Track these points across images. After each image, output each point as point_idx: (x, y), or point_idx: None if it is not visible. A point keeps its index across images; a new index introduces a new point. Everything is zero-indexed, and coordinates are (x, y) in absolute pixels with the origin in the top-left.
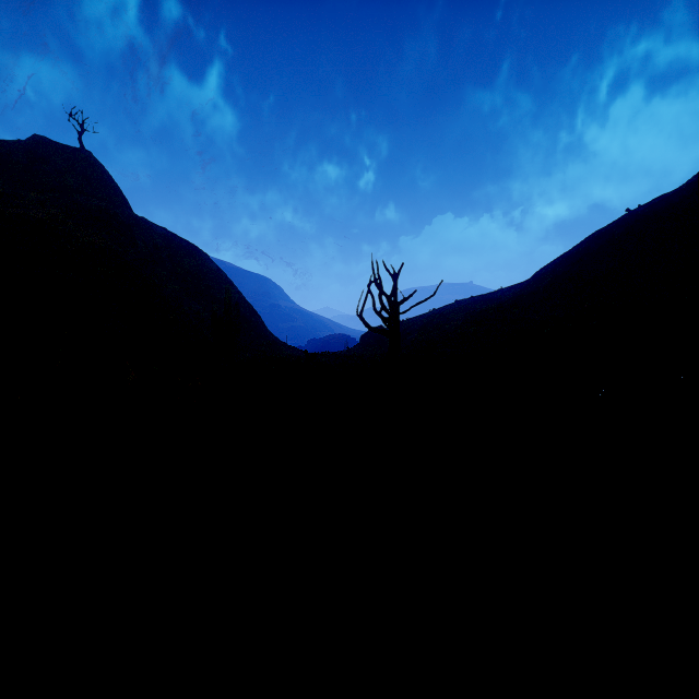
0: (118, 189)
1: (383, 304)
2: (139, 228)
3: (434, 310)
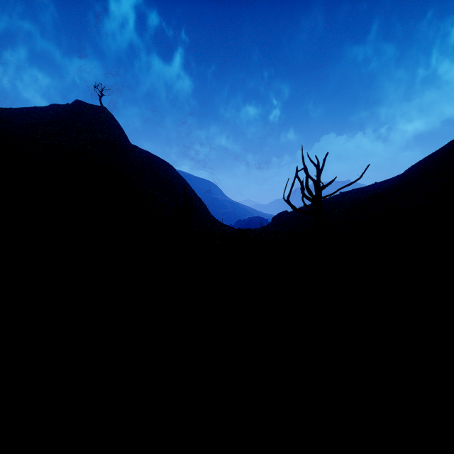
0: (121, 129)
1: (309, 188)
2: (132, 152)
3: (324, 199)
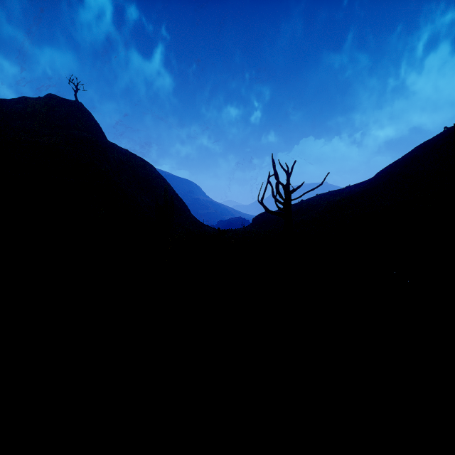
0: (98, 126)
1: (280, 192)
2: (110, 150)
3: (302, 201)
